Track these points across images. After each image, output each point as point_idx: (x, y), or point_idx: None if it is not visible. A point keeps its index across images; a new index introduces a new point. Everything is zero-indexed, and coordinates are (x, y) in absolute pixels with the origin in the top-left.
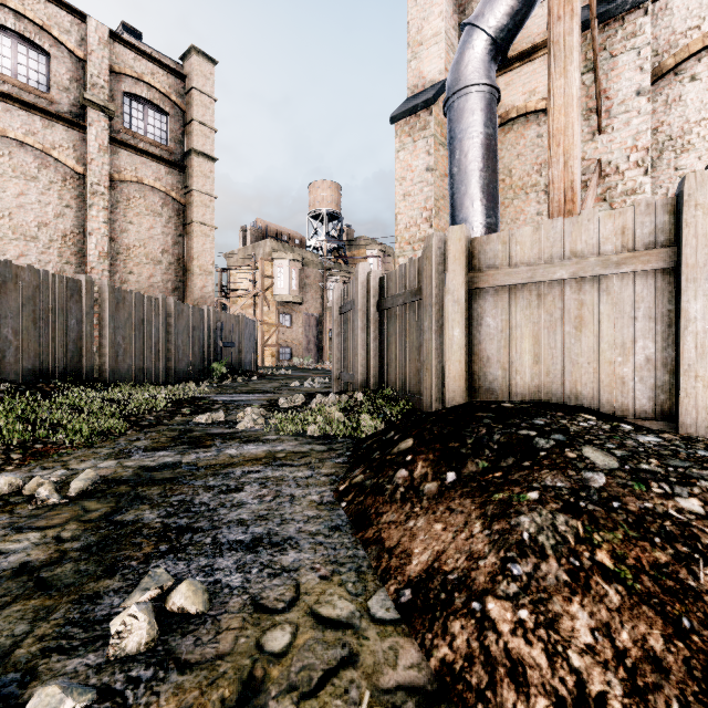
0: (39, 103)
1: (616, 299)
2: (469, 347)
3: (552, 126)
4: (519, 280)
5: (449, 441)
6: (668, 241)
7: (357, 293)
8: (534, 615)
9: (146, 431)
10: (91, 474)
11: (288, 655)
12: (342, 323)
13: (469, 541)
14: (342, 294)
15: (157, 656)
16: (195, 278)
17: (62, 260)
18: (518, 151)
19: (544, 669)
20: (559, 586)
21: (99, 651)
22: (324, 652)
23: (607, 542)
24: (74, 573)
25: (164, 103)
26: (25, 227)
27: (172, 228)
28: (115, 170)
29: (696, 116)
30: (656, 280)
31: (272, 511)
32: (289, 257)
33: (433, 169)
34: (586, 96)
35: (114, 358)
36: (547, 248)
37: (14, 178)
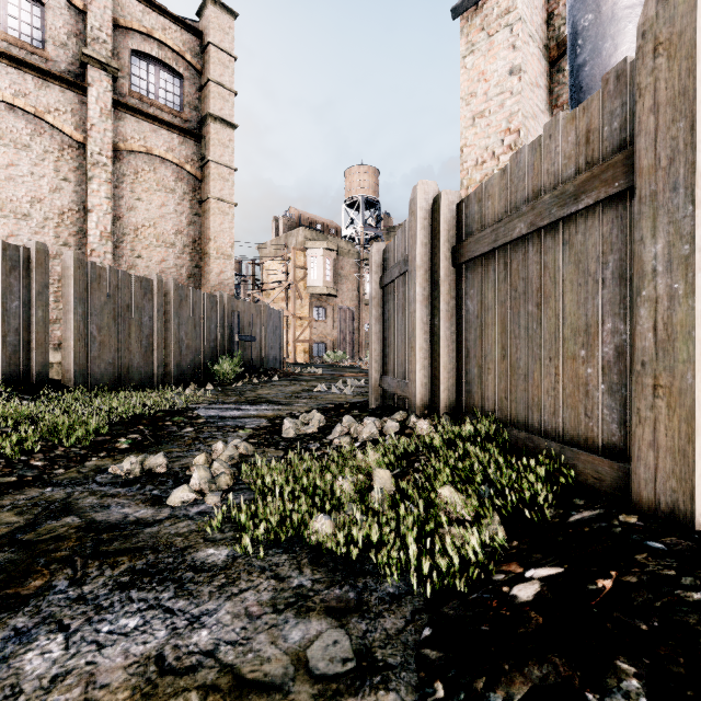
0: (31, 60)
1: None
2: None
3: None
4: None
5: None
6: None
7: (414, 237)
8: None
9: None
10: None
11: None
12: (384, 301)
13: None
14: (384, 257)
15: None
16: (211, 262)
17: (59, 241)
18: None
19: None
20: None
21: None
22: None
23: None
24: None
25: (177, 63)
26: (16, 203)
27: (186, 206)
28: (120, 139)
29: None
30: None
31: None
32: (322, 245)
33: (520, 70)
34: None
35: (83, 355)
36: None
37: (3, 146)
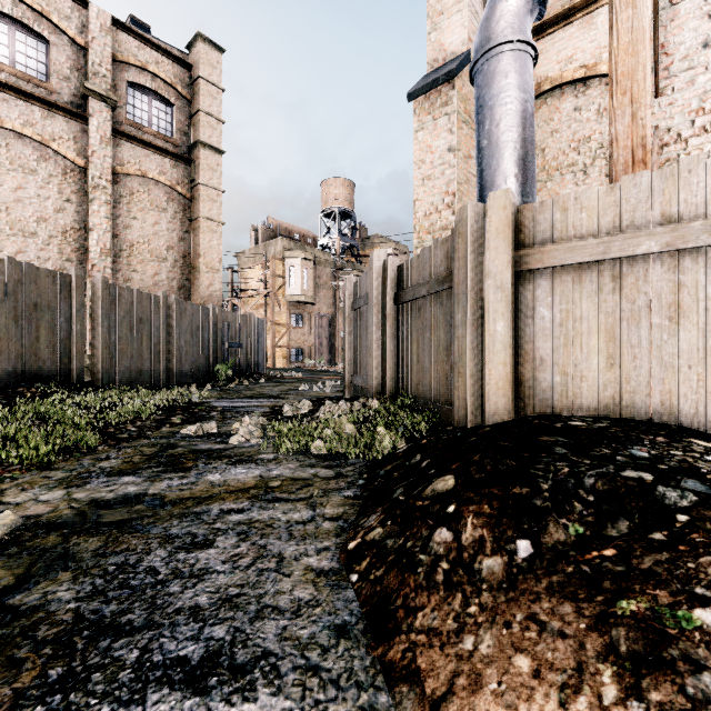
0: (38, 93)
1: None
2: (515, 346)
3: (616, 70)
4: (586, 257)
5: (512, 485)
6: None
7: (372, 285)
8: None
9: (121, 447)
10: (9, 517)
11: None
12: (354, 321)
13: None
14: (354, 288)
15: None
16: (201, 276)
17: (62, 257)
18: (552, 127)
19: None
20: None
21: None
22: None
23: None
24: None
25: (169, 93)
26: (24, 222)
27: (177, 224)
28: (118, 163)
29: None
30: None
31: (247, 589)
32: (300, 255)
33: (455, 149)
34: None
35: (108, 360)
36: (626, 213)
37: (12, 171)
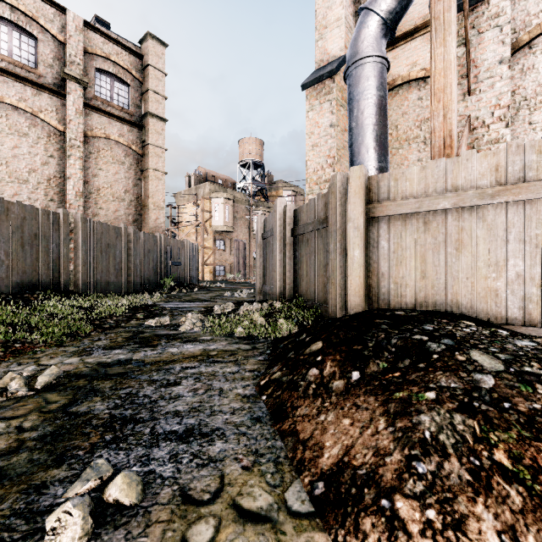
0: (29, 76)
1: (491, 225)
2: (367, 265)
3: (434, 86)
4: (408, 210)
5: (353, 344)
6: (536, 176)
7: (276, 222)
8: (441, 515)
9: (106, 333)
10: (55, 370)
11: None
12: (264, 246)
13: (375, 437)
14: (264, 224)
15: None
16: (150, 212)
17: (47, 198)
18: (402, 110)
19: None
20: (462, 486)
21: None
22: None
23: (503, 442)
24: (27, 462)
25: (126, 77)
26: (19, 172)
27: (132, 173)
28: (88, 129)
29: None
30: (525, 209)
31: (204, 403)
32: (223, 196)
33: (335, 125)
34: (458, 65)
35: (86, 274)
36: (431, 183)
37: (10, 135)
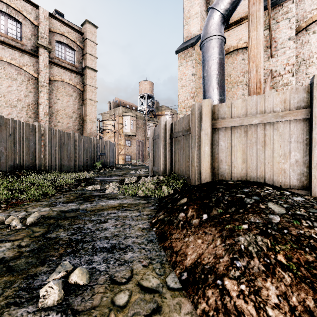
0: (17, 45)
1: (281, 133)
2: (212, 155)
3: (250, 53)
4: (235, 124)
5: (204, 199)
6: (306, 106)
7: (161, 131)
8: (248, 288)
9: (64, 194)
10: (36, 214)
11: (126, 307)
12: (153, 144)
13: (215, 249)
14: (153, 131)
15: (62, 307)
16: (87, 124)
17: (27, 116)
18: (233, 66)
19: (254, 316)
20: (260, 273)
21: (34, 304)
22: (144, 305)
23: (282, 250)
24: (25, 263)
25: (73, 45)
26: (11, 101)
27: (77, 102)
28: (51, 76)
29: (315, 50)
30: (300, 124)
31: (121, 232)
32: (130, 115)
33: (195, 74)
34: (265, 41)
35: (50, 160)
36: (248, 109)
37: (6, 79)
